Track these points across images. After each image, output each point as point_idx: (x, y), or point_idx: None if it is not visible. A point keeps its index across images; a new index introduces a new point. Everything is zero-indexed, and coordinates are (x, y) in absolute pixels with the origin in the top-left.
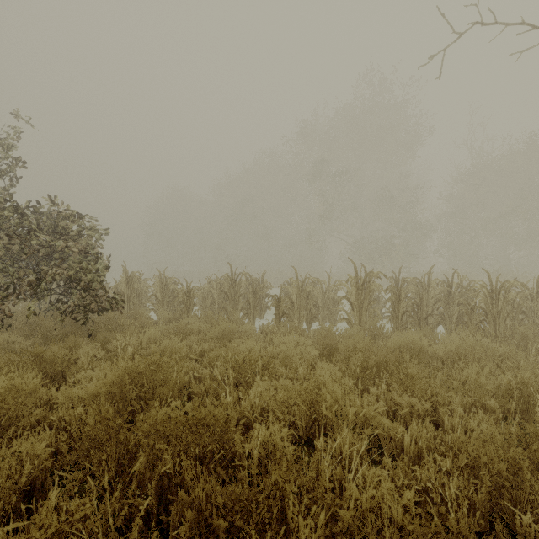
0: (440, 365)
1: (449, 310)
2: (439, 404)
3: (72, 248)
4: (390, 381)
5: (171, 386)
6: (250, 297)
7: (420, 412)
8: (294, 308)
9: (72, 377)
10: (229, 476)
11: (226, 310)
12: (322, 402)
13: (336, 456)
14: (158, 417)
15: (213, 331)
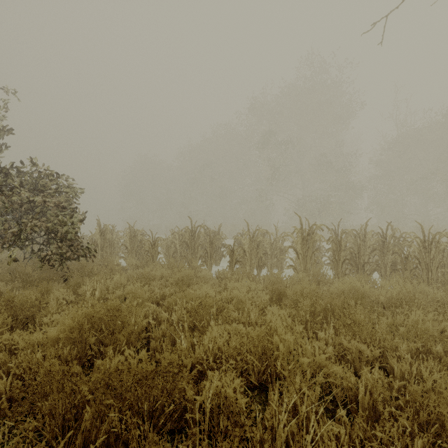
0: (381, 309)
1: (384, 258)
2: (385, 349)
3: (50, 203)
4: (337, 326)
5: (128, 332)
6: (208, 247)
7: (369, 358)
8: (246, 256)
9: (41, 320)
10: (176, 442)
11: (187, 258)
12: (274, 349)
13: (290, 410)
14: (111, 365)
15: (173, 277)
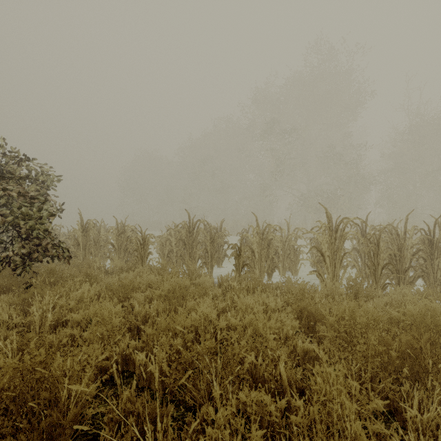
0: None
1: (432, 261)
2: None
3: (10, 192)
4: None
5: (45, 430)
6: (208, 246)
7: None
8: (254, 258)
9: None
10: None
11: (184, 258)
12: None
13: None
14: None
15: (161, 288)
